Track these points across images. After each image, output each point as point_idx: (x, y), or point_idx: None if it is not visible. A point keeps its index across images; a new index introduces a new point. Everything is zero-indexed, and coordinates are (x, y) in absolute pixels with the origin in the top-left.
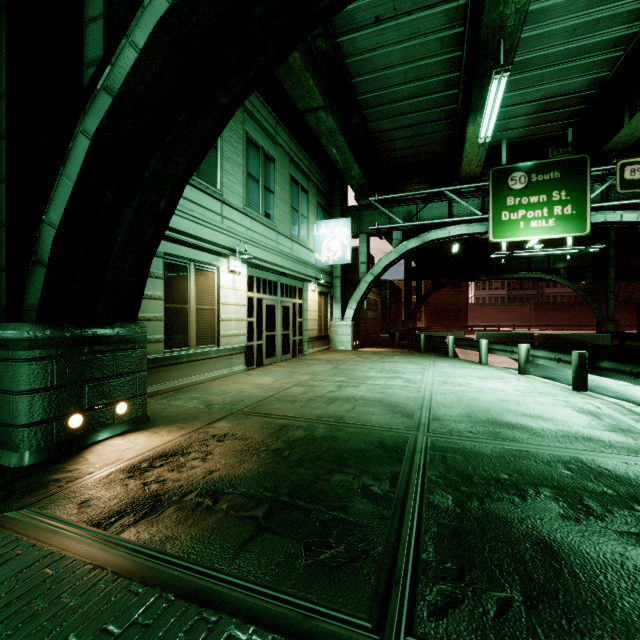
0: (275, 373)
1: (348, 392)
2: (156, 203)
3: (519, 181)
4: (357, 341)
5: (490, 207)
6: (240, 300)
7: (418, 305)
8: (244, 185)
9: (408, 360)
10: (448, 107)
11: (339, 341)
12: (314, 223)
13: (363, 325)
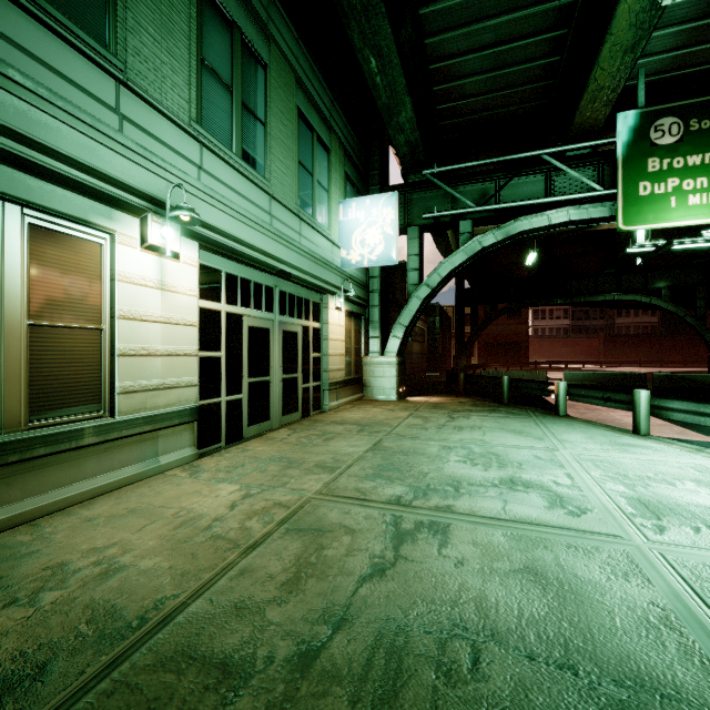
0: (253, 466)
1: (428, 572)
2: None
3: (669, 132)
4: (404, 386)
5: (619, 175)
6: (180, 313)
7: (473, 336)
8: (191, 78)
9: (499, 423)
10: (561, 1)
11: (378, 387)
12: (339, 202)
13: (407, 362)
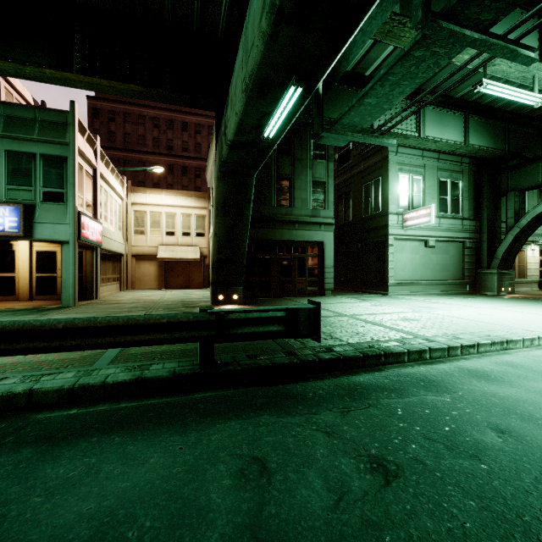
0: None
1: None
2: (522, 242)
3: None
4: None
5: None
6: (535, 261)
7: None
8: None
9: None
10: None
11: None
12: None
13: None
